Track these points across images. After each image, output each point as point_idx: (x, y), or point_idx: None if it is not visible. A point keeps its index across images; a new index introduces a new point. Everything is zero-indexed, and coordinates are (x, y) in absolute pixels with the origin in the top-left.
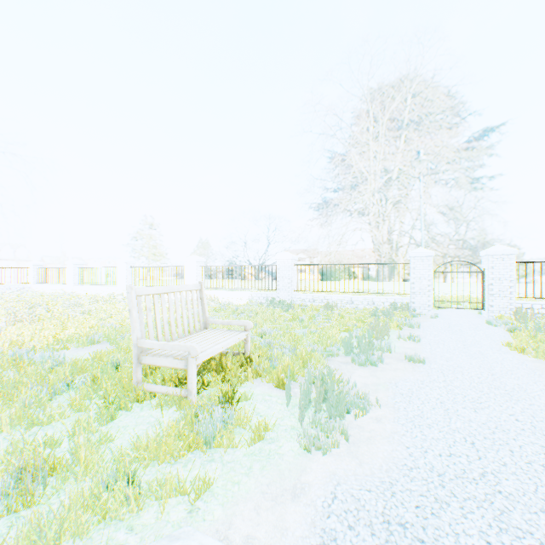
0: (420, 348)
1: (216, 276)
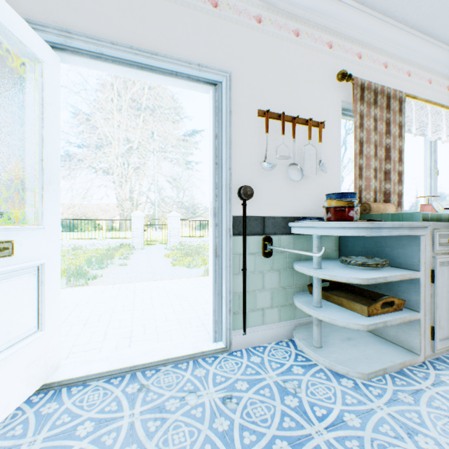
0: (129, 261)
1: None
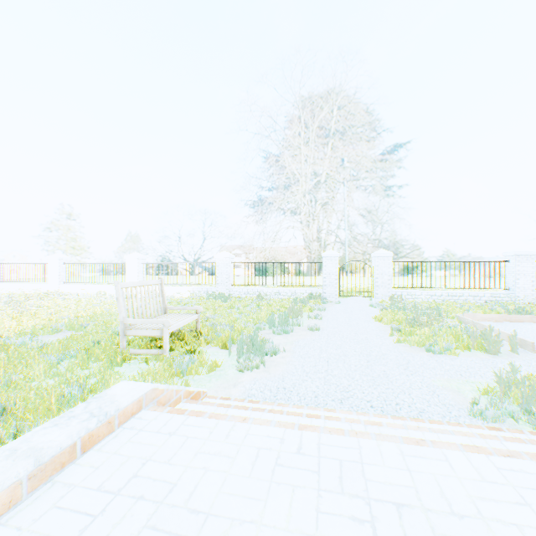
0: (320, 323)
1: (158, 272)
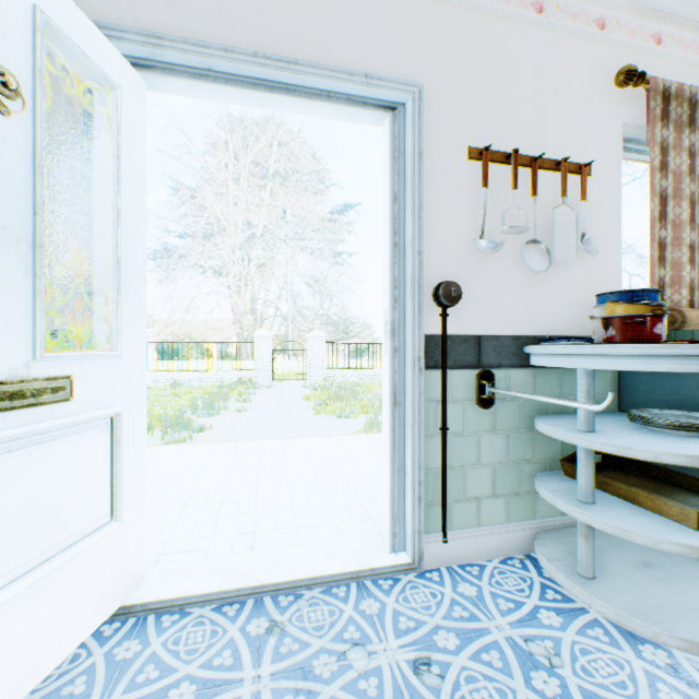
0: (250, 406)
1: None
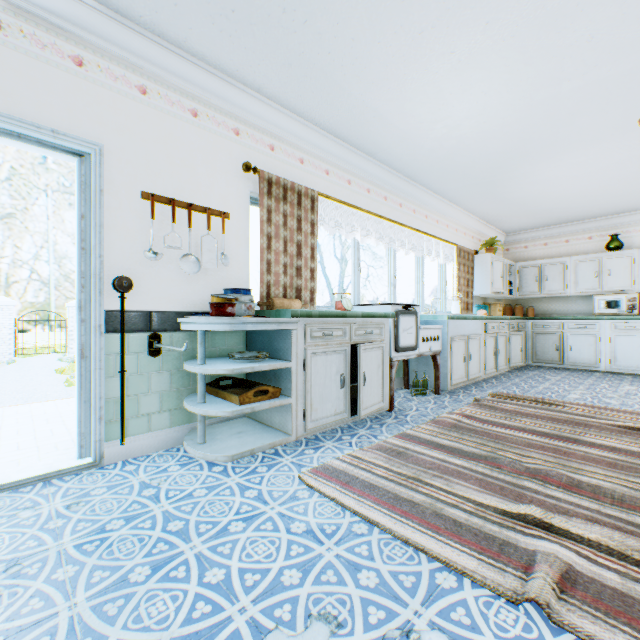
0: None
1: None
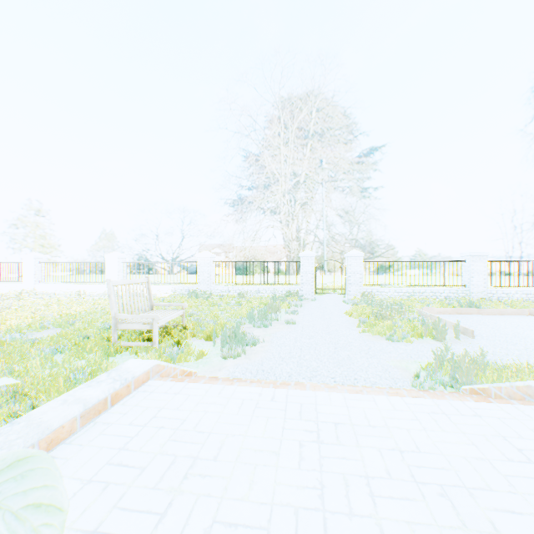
0: (297, 318)
1: (139, 271)
